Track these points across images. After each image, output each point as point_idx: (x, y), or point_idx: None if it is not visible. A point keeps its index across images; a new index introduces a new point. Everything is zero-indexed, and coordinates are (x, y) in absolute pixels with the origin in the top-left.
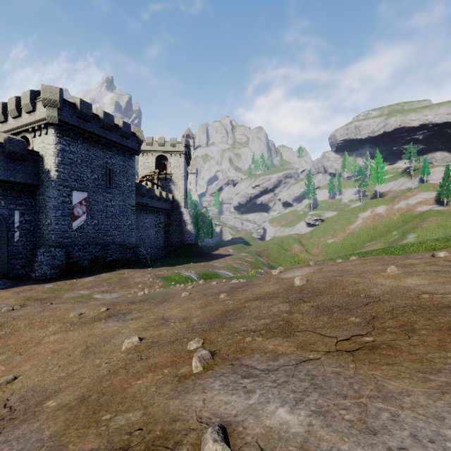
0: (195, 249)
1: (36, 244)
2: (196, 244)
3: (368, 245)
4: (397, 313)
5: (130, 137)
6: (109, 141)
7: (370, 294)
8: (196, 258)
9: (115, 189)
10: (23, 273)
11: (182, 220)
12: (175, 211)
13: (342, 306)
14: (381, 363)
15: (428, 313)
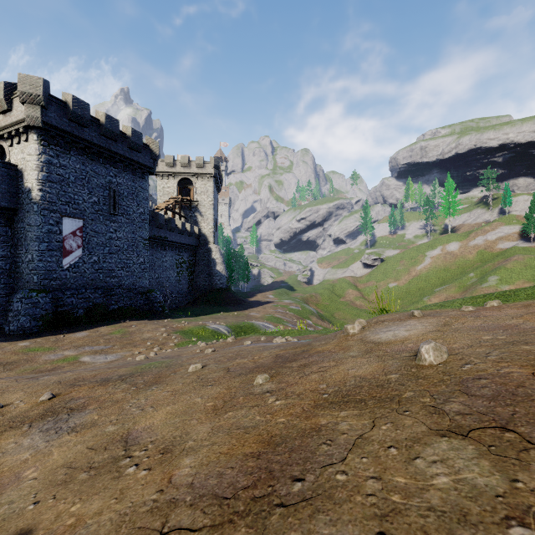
0: (227, 295)
1: (13, 288)
2: (228, 289)
3: (439, 290)
4: None
5: (141, 150)
6: (113, 154)
7: None
8: (228, 307)
9: (122, 217)
10: None
11: (211, 259)
12: (201, 248)
13: None
14: None
15: None
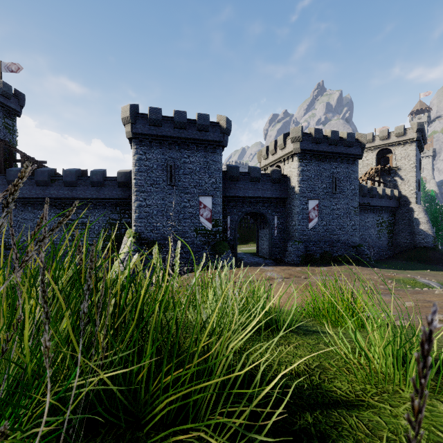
0: (433, 254)
1: (285, 239)
2: (434, 248)
3: None
4: None
5: (353, 145)
6: (335, 154)
7: None
8: (435, 266)
9: (340, 194)
10: (278, 257)
11: (413, 219)
12: (401, 208)
13: None
14: None
15: None
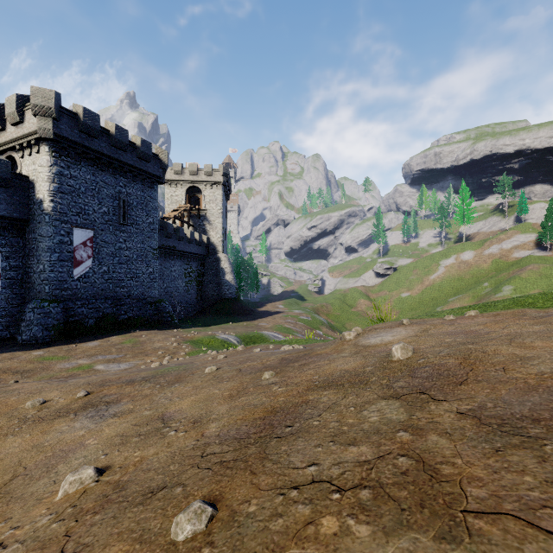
0: (236, 305)
1: (25, 298)
2: (237, 299)
3: (452, 300)
4: None
5: (150, 160)
6: (123, 164)
7: None
8: (237, 317)
9: (132, 227)
10: (7, 335)
11: (220, 269)
12: (210, 257)
13: (545, 419)
14: None
15: None
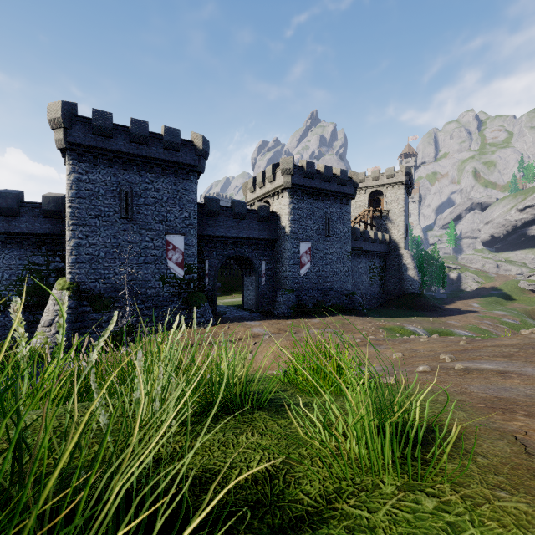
0: (419, 300)
1: (274, 287)
2: (420, 294)
3: None
4: None
5: (346, 183)
6: (328, 192)
7: None
8: (421, 312)
9: (333, 237)
10: (267, 309)
11: (402, 265)
12: (392, 254)
13: None
14: None
15: None
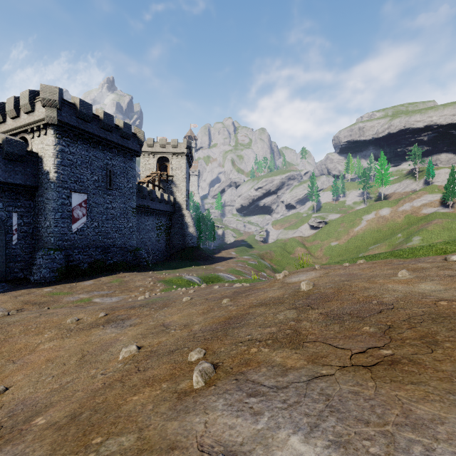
0: (197, 252)
1: (35, 247)
2: (198, 247)
3: (372, 248)
4: (415, 323)
5: (130, 138)
6: (109, 142)
7: (382, 301)
8: (198, 261)
9: (116, 191)
10: (22, 276)
11: (184, 223)
12: (176, 214)
13: (354, 313)
14: (404, 381)
15: (449, 323)
